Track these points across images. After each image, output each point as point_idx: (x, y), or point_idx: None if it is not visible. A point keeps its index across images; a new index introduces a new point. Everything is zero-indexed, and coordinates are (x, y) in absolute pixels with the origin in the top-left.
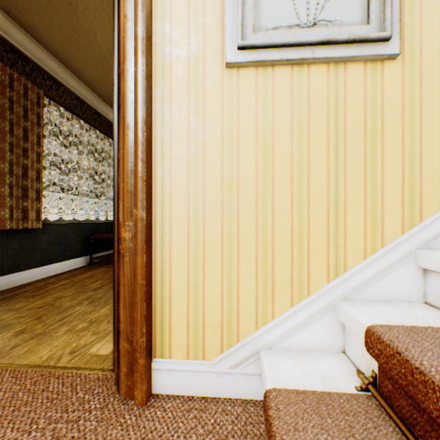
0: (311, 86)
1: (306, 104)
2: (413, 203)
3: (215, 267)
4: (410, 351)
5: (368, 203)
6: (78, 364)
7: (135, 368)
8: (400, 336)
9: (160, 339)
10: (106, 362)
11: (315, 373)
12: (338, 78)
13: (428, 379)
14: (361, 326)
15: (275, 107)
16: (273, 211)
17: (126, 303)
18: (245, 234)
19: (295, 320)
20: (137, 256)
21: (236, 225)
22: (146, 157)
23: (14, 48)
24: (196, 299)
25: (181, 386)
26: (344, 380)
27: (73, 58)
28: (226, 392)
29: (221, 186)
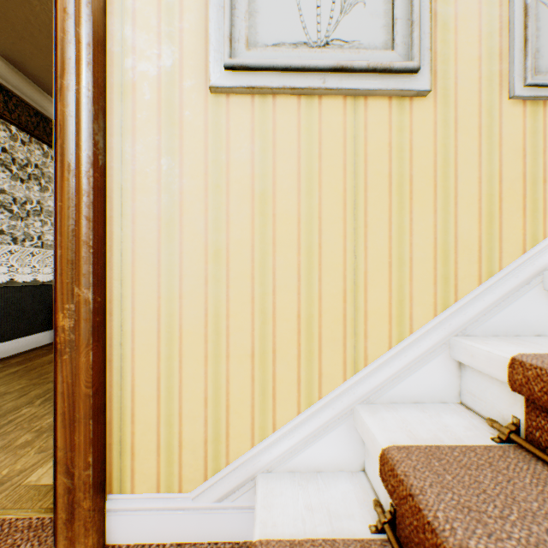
0: (323, 125)
1: (317, 148)
2: (447, 278)
3: (196, 365)
4: (425, 494)
5: (394, 277)
6: (3, 503)
7: (76, 514)
8: (418, 466)
9: (119, 468)
10: (48, 498)
11: (322, 508)
12: (357, 115)
13: (440, 543)
14: (377, 446)
15: (277, 150)
16: (275, 288)
17: (65, 420)
18: (238, 319)
19: (302, 431)
20: (80, 353)
21: (226, 306)
22: (93, 213)
23: None
24: (170, 409)
25: (148, 531)
26: (358, 516)
27: (30, 60)
28: (211, 534)
29: (204, 254)
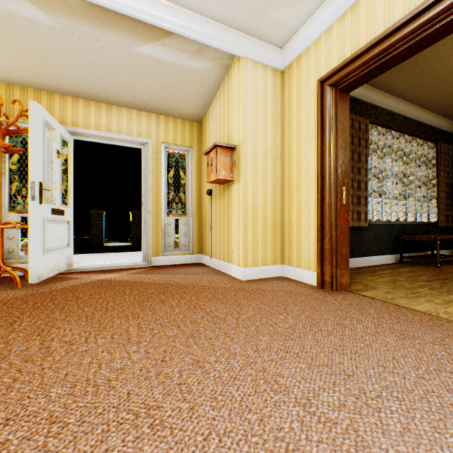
0: None
1: None
2: None
3: None
4: None
5: None
6: None
7: None
8: None
9: None
10: None
11: None
12: None
13: None
14: None
15: None
16: None
17: None
18: None
19: None
20: None
21: None
22: None
23: (350, 98)
24: None
25: None
26: None
27: (391, 81)
28: None
29: None
